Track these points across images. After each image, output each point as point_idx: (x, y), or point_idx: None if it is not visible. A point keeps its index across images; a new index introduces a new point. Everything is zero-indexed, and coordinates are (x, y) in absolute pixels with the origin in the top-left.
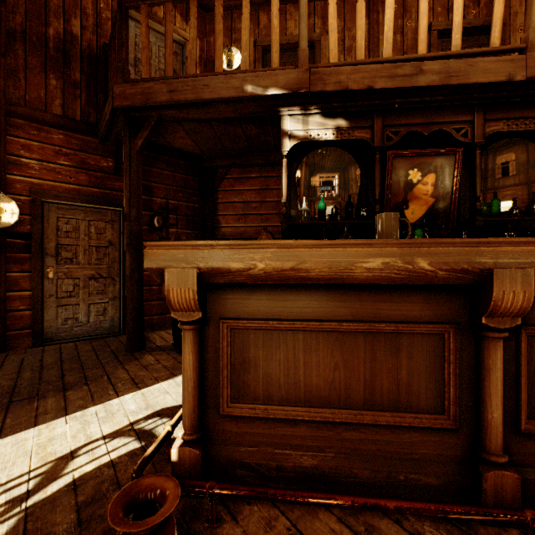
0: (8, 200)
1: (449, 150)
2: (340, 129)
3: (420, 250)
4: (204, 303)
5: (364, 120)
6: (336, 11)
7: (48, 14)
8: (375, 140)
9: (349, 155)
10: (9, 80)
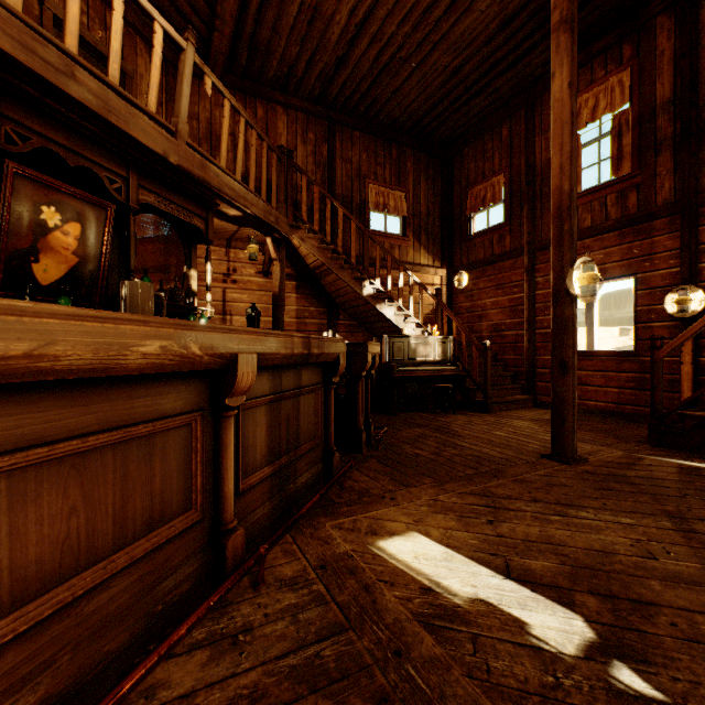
0: None
1: (101, 202)
2: None
3: (194, 333)
4: None
5: None
6: None
7: None
8: None
9: None
10: None
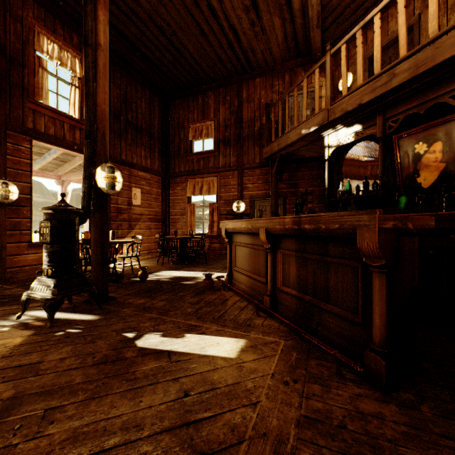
0: (242, 202)
1: (448, 118)
2: (357, 133)
3: (249, 222)
4: (230, 237)
5: (371, 121)
6: (345, 61)
7: (255, 122)
8: (377, 133)
9: (374, 144)
10: (244, 156)
